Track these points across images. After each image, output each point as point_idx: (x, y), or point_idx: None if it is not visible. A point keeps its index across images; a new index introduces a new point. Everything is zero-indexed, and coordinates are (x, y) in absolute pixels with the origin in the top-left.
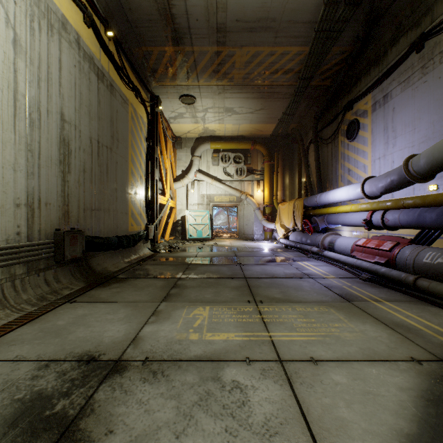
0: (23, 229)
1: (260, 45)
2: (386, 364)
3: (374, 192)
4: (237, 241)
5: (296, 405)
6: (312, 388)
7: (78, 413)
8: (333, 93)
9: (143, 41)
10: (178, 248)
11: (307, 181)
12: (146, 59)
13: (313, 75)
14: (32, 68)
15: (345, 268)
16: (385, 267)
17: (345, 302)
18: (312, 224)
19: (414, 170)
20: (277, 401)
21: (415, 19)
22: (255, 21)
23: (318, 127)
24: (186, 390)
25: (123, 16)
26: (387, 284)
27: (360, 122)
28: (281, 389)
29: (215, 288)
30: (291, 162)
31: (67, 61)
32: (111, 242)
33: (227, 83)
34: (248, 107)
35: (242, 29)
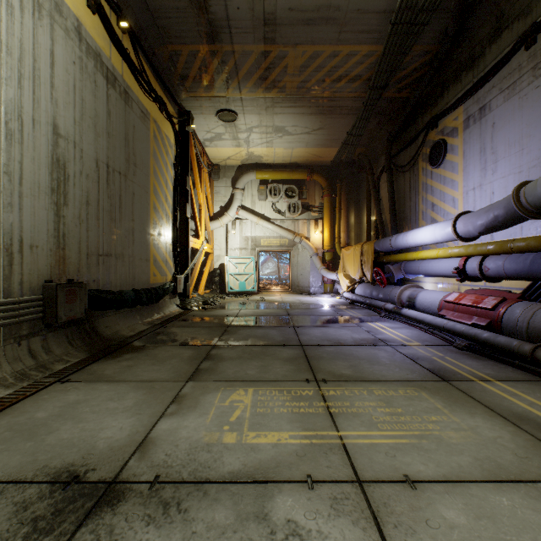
0: None
1: (320, 43)
2: (521, 488)
3: (470, 231)
4: (289, 295)
5: None
6: (414, 536)
7: None
8: (412, 107)
9: (169, 38)
10: (215, 304)
11: (378, 219)
12: (173, 61)
13: (387, 83)
14: (9, 59)
15: (432, 331)
16: (487, 331)
17: (439, 382)
18: (385, 274)
19: (529, 202)
20: None
21: (524, 6)
22: (314, 9)
23: (392, 151)
24: (213, 540)
25: (142, 3)
26: (492, 355)
27: (447, 143)
28: (365, 537)
29: (261, 361)
30: (357, 196)
31: (63, 55)
32: (125, 298)
33: (277, 94)
34: (304, 126)
35: (297, 21)
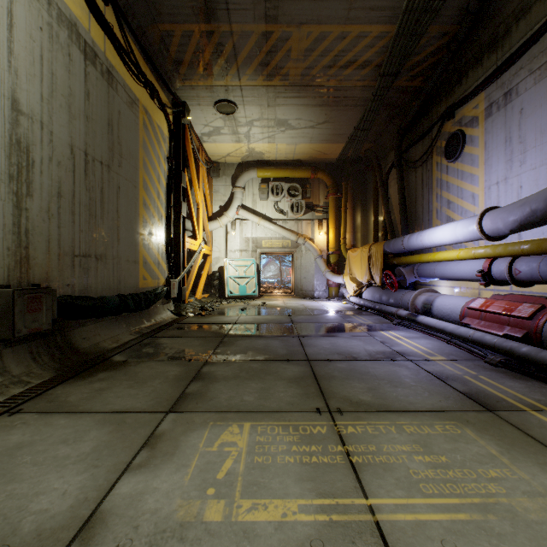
0: None
1: (327, 22)
2: None
3: (499, 229)
4: (292, 299)
5: None
6: None
7: None
8: (426, 96)
9: (159, 15)
10: (213, 309)
11: (387, 219)
12: (165, 43)
13: (399, 69)
14: None
15: (456, 342)
16: (526, 345)
17: (483, 413)
18: (396, 277)
19: None
20: None
21: None
22: None
23: (402, 146)
24: None
25: None
26: (536, 374)
27: (466, 135)
28: None
29: (261, 382)
30: (364, 195)
31: (25, 17)
32: (107, 304)
33: (279, 82)
34: (308, 119)
35: None
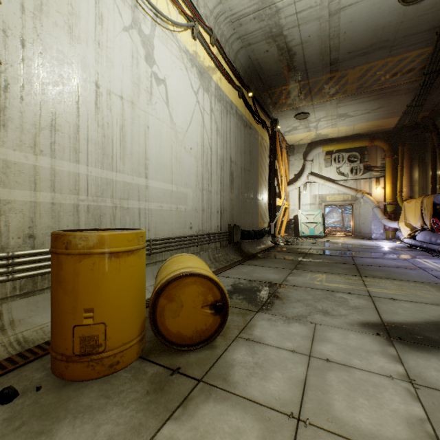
0: (219, 224)
1: (373, 61)
2: None
3: None
4: (351, 239)
5: (373, 306)
6: (385, 304)
7: (273, 292)
8: None
9: (269, 88)
10: (293, 242)
11: None
12: (270, 97)
13: None
14: (221, 139)
15: None
16: None
17: None
18: None
19: None
20: (363, 303)
21: None
22: (367, 47)
23: None
24: (316, 295)
25: (257, 78)
26: None
27: None
28: (366, 302)
29: (329, 267)
30: (423, 153)
31: (232, 126)
32: (251, 234)
33: (340, 96)
34: (364, 109)
35: (354, 56)
